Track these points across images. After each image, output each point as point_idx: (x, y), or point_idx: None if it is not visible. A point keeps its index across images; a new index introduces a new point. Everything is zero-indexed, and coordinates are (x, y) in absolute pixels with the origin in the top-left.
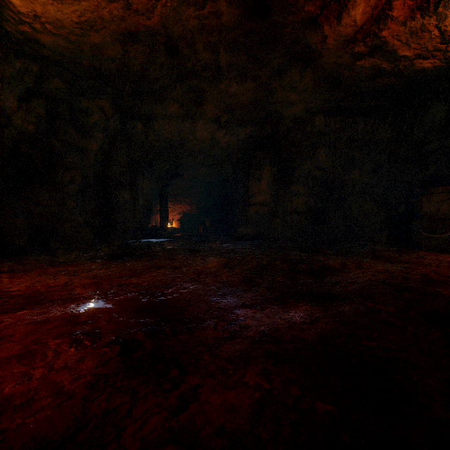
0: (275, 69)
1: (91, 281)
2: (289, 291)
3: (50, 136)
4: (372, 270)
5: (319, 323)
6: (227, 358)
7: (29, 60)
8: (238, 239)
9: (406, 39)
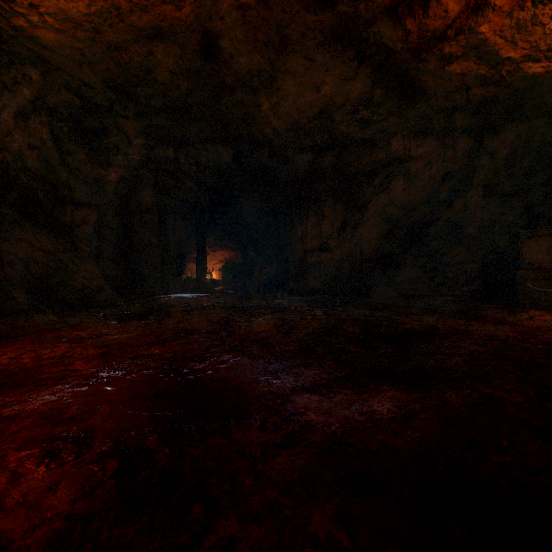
0: (341, 78)
1: (99, 351)
2: (365, 366)
3: (56, 163)
4: (474, 336)
5: (416, 421)
6: (281, 483)
7: (27, 65)
8: (293, 294)
9: (511, 35)
